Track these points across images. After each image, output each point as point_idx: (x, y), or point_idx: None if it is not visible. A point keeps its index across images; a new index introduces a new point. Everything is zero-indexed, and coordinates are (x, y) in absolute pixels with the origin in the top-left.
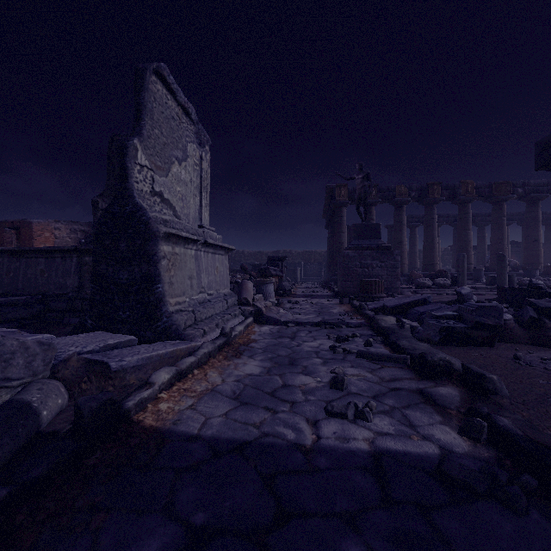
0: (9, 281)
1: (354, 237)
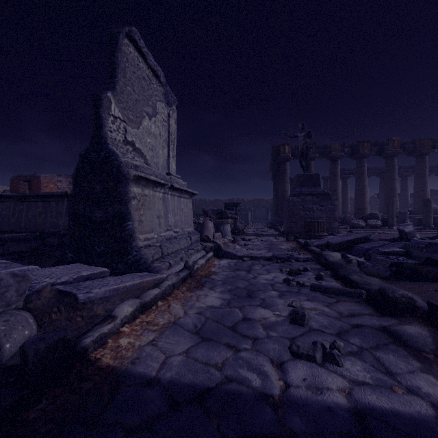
0: (15, 221)
1: (297, 185)
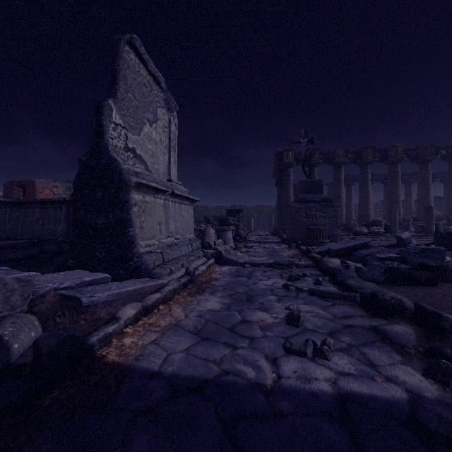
0: (11, 228)
1: (300, 191)
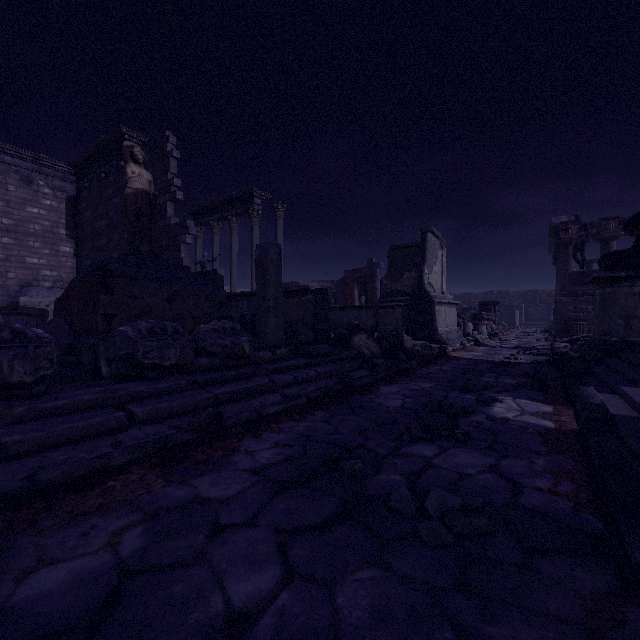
0: (339, 322)
1: (568, 284)
